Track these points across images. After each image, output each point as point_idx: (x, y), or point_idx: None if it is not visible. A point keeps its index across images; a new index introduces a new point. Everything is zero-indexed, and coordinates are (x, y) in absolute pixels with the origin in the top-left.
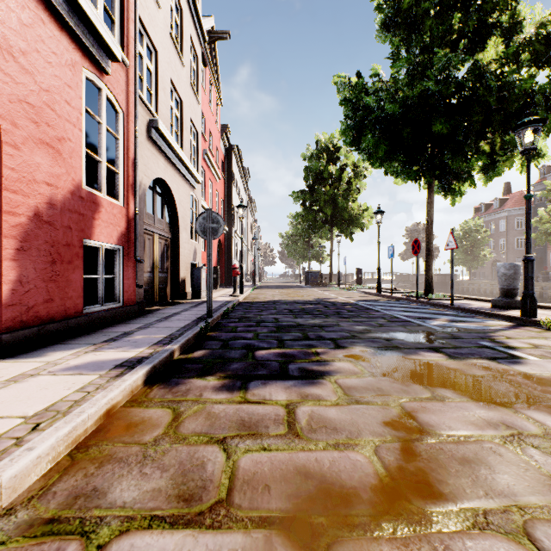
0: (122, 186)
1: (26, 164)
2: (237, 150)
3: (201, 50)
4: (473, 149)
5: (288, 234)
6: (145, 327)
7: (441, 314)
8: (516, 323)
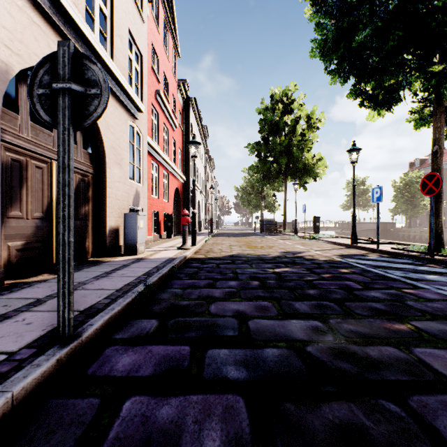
0: None
1: None
2: (195, 103)
3: None
4: None
5: (243, 187)
6: None
7: None
8: None
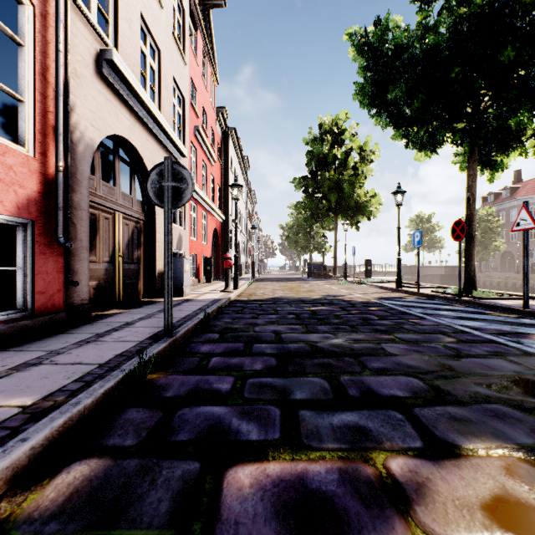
0: (32, 124)
1: None
2: (234, 133)
3: (190, 7)
4: None
5: (289, 225)
6: (32, 363)
7: (523, 325)
8: None
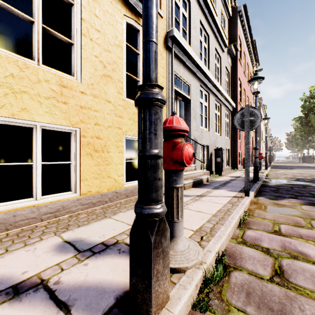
0: (251, 142)
1: None
2: (262, 105)
3: None
4: None
5: (292, 135)
6: None
7: None
8: None
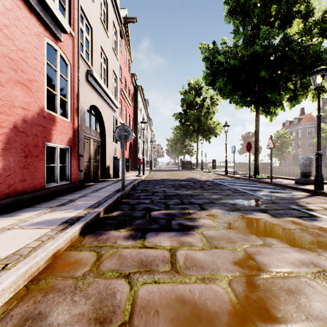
0: (70, 110)
1: (8, 95)
2: (141, 88)
3: (119, 28)
4: (283, 87)
5: (171, 139)
6: (83, 196)
7: (264, 188)
8: (311, 193)
